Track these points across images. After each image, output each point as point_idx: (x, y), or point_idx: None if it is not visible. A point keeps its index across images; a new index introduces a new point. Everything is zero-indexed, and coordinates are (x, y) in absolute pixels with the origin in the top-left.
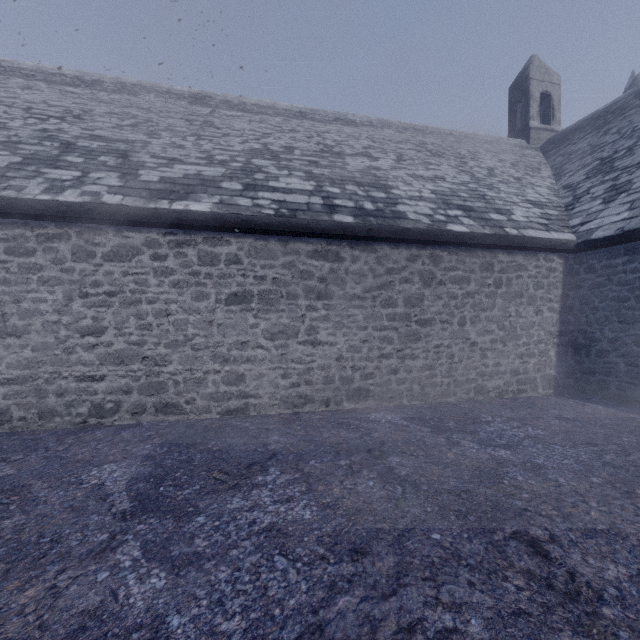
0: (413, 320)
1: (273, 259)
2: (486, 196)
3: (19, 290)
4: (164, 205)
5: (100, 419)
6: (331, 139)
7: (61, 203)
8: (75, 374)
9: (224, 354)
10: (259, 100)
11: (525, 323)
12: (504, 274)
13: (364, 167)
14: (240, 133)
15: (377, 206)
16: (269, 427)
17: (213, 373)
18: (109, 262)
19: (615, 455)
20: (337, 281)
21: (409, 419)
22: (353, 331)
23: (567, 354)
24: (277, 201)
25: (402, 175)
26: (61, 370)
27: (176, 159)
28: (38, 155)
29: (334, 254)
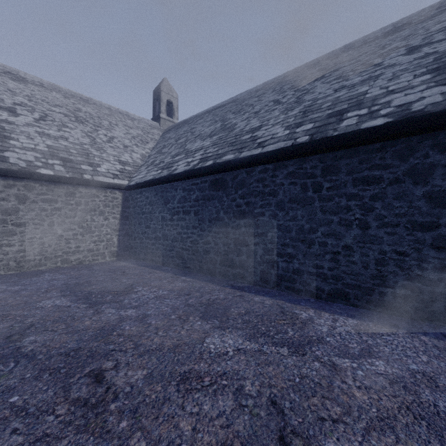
0: (10, 223)
1: None
2: (91, 154)
3: None
4: None
5: None
6: None
7: None
8: None
9: None
10: None
11: (98, 225)
12: (83, 199)
13: None
14: None
15: None
16: None
17: None
18: None
19: (78, 280)
20: None
21: None
22: None
23: (125, 240)
24: None
25: (30, 131)
26: None
27: None
28: None
29: None
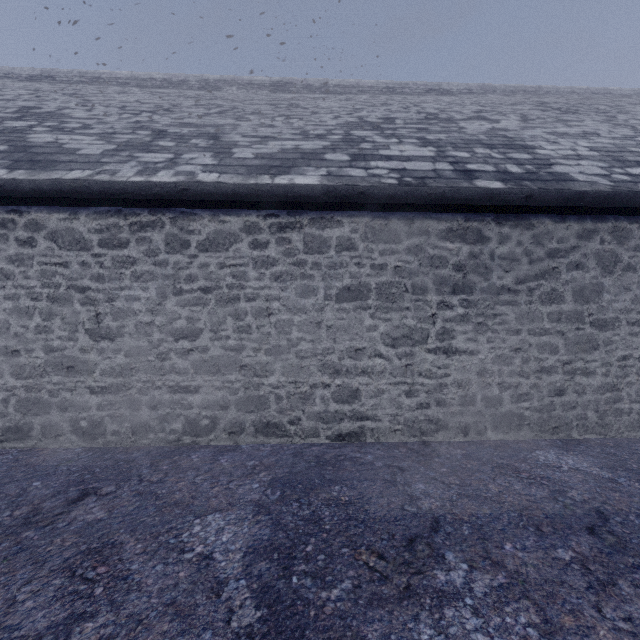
0: (587, 321)
1: (395, 242)
2: None
3: (112, 287)
4: (265, 180)
5: (195, 438)
6: (431, 108)
7: (154, 184)
8: (169, 384)
9: (334, 364)
10: (342, 80)
11: None
12: None
13: (486, 129)
14: (329, 110)
15: (526, 168)
16: (401, 465)
17: (321, 387)
18: (204, 252)
19: None
20: (479, 269)
21: (605, 467)
22: (501, 336)
23: None
24: (395, 170)
25: (540, 134)
26: (154, 379)
27: (269, 136)
28: (131, 142)
29: (475, 233)
